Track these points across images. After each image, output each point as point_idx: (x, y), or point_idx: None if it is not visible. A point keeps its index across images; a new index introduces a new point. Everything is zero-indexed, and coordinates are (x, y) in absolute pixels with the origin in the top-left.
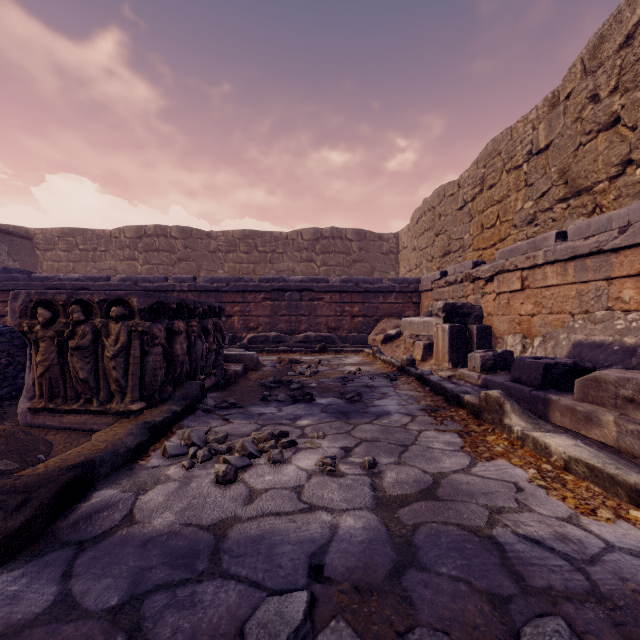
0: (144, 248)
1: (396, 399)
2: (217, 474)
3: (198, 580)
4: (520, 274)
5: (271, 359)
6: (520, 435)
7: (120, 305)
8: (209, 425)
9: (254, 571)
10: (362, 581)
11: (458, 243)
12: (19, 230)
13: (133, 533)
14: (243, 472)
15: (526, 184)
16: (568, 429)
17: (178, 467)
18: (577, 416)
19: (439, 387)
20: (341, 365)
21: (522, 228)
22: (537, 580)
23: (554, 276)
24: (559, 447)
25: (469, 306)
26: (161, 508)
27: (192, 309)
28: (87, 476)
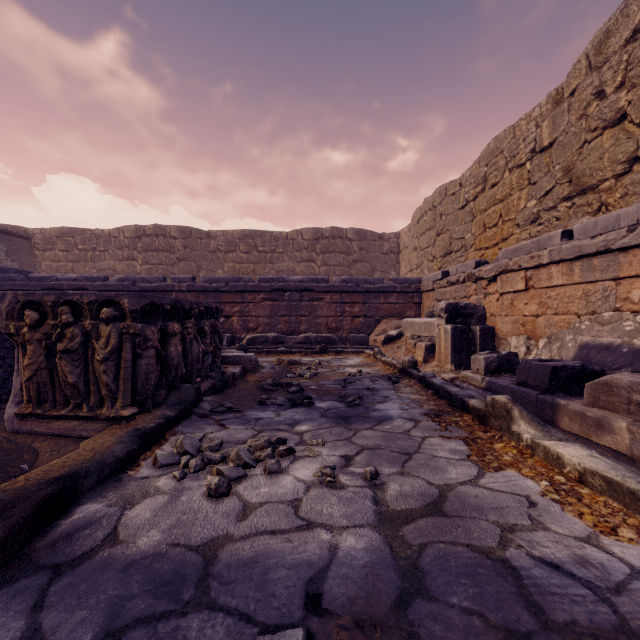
0: (143, 248)
1: (398, 403)
2: (209, 487)
3: (183, 612)
4: (524, 274)
5: (270, 360)
6: (530, 443)
7: (111, 306)
8: (204, 431)
9: (245, 601)
10: (364, 614)
11: (460, 243)
12: (18, 230)
13: (115, 555)
14: (237, 484)
15: (529, 183)
16: (578, 435)
17: (169, 478)
18: (587, 422)
19: (442, 390)
20: (341, 367)
21: (525, 227)
22: (558, 613)
23: (559, 276)
24: (573, 458)
25: (472, 307)
26: (148, 525)
27: (188, 310)
28: (69, 490)
